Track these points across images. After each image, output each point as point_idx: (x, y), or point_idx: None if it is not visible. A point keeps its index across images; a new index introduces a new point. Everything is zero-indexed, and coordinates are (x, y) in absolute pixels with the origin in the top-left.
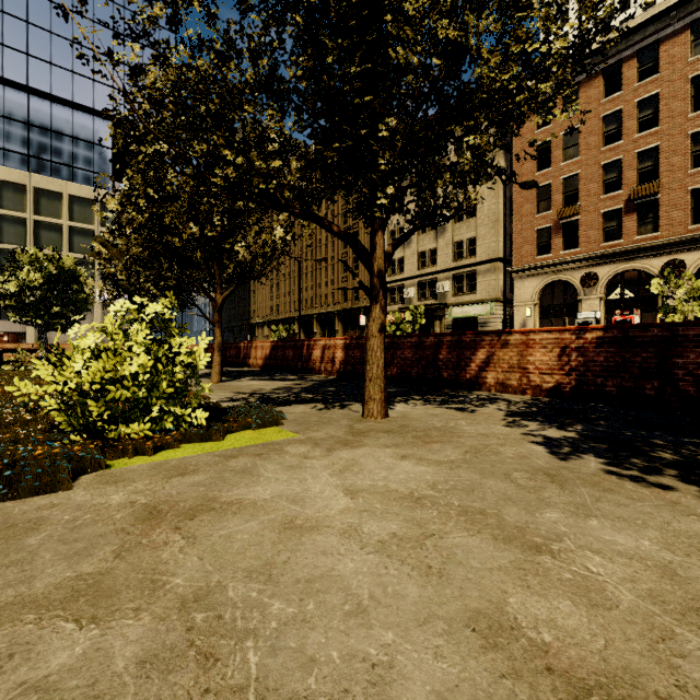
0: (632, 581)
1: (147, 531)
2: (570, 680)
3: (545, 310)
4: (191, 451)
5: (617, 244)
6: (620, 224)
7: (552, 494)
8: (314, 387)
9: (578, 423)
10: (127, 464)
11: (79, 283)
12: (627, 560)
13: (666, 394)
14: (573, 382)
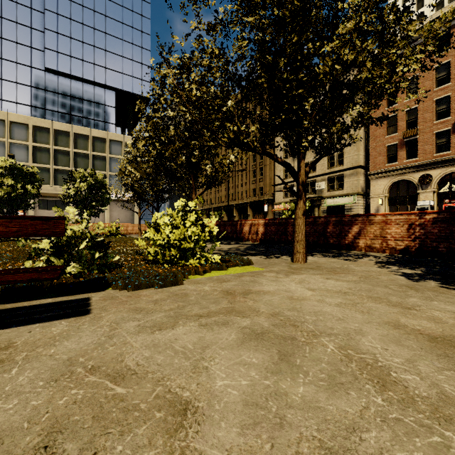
0: (454, 318)
1: (233, 297)
2: (429, 336)
3: (392, 200)
4: (218, 274)
5: (446, 154)
6: (449, 140)
7: (412, 293)
8: (251, 248)
9: (421, 267)
10: (194, 277)
11: (105, 188)
12: (452, 313)
13: None
14: (417, 245)
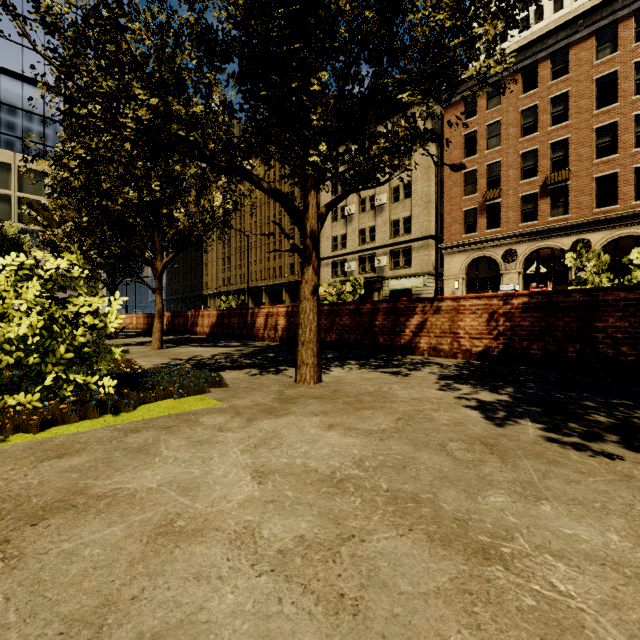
0: (615, 606)
1: None
2: None
3: (471, 283)
4: (90, 424)
5: (533, 224)
6: (536, 207)
7: (494, 470)
8: (254, 353)
9: (508, 386)
10: None
11: (23, 252)
12: (599, 568)
13: (587, 356)
14: (501, 346)
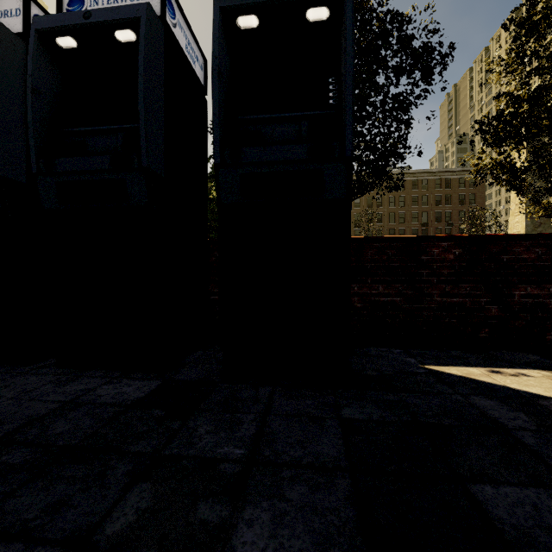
0: None
1: None
2: None
3: None
4: None
5: None
6: None
7: None
8: None
9: None
10: None
11: None
12: None
13: None
14: None
